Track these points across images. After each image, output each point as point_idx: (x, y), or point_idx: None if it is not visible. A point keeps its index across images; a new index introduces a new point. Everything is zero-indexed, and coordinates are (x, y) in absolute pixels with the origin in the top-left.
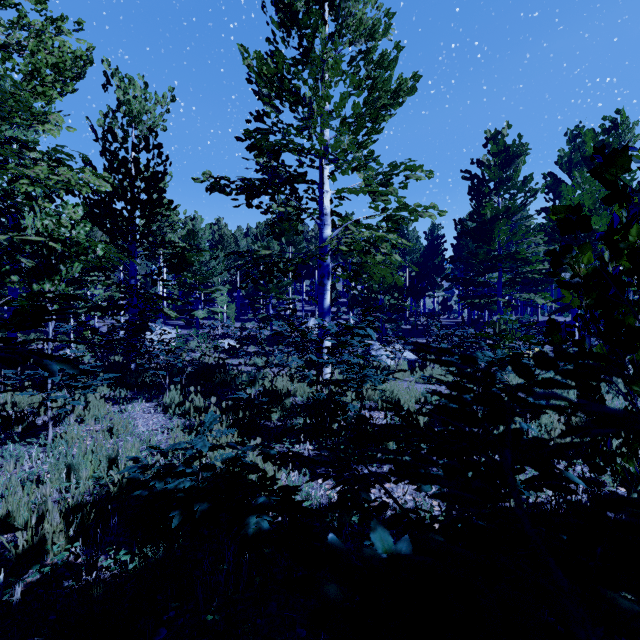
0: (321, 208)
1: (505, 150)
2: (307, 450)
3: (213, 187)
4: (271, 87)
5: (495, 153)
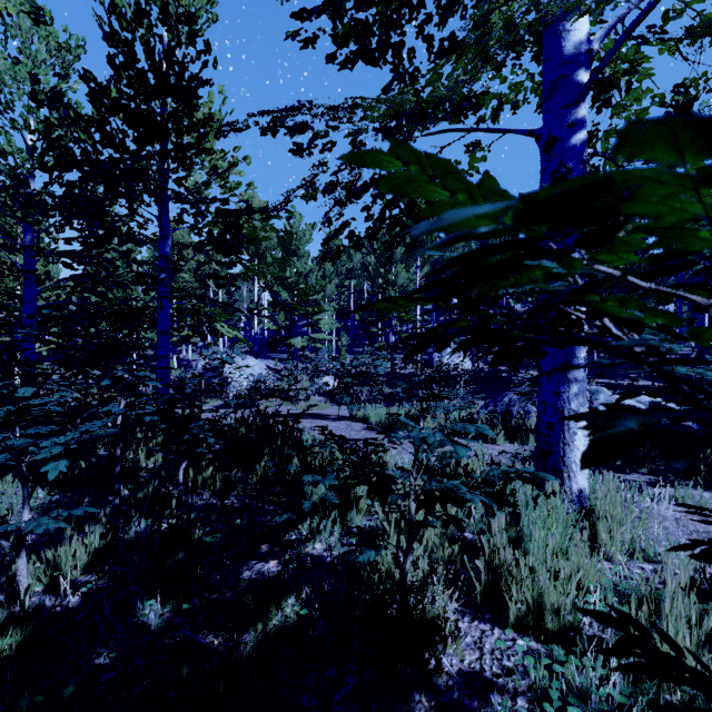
0: None
1: None
2: None
3: None
4: None
5: None
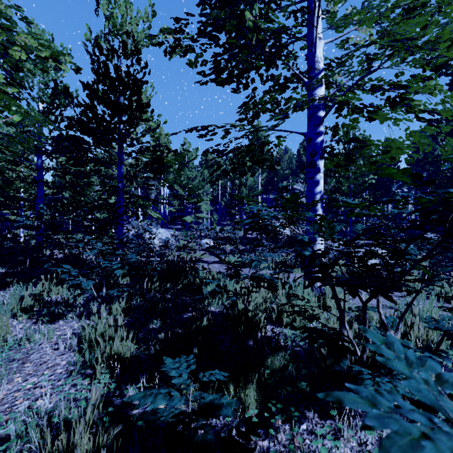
0: (311, 61)
1: None
2: None
3: (173, 49)
4: None
5: None
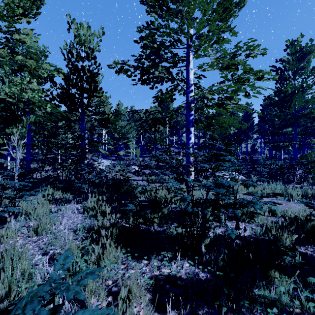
0: (187, 80)
1: (300, 50)
2: (185, 276)
3: (120, 71)
4: (155, 0)
5: (293, 53)
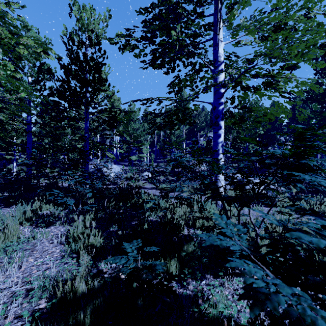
0: (215, 56)
1: None
2: None
3: (124, 47)
4: None
5: None
